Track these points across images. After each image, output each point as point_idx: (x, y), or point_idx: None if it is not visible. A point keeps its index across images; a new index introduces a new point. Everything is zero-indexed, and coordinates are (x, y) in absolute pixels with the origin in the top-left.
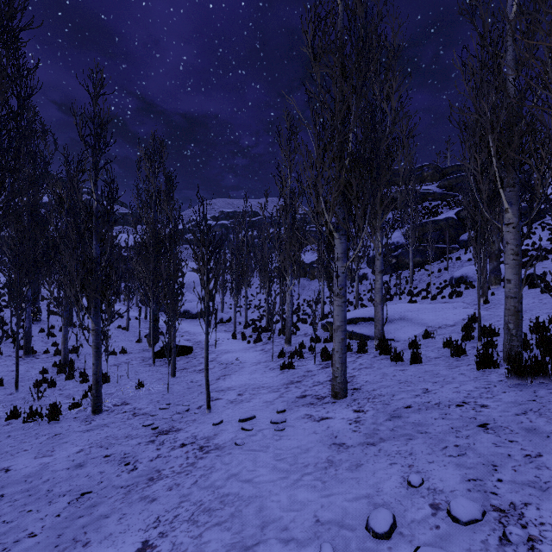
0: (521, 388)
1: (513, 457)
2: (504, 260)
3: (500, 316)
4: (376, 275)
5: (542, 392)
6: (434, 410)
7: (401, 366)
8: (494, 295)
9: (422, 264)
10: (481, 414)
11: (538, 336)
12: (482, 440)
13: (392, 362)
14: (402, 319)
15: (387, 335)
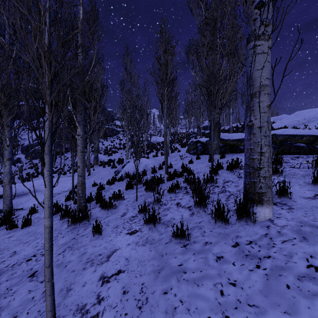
0: (73, 231)
1: (35, 298)
2: (77, 155)
3: (91, 182)
4: (5, 162)
5: (82, 230)
6: (5, 274)
7: (13, 232)
8: (94, 170)
9: (62, 152)
10: (38, 263)
11: (96, 194)
12: (23, 291)
13: (8, 231)
14: (36, 191)
15: (18, 206)
